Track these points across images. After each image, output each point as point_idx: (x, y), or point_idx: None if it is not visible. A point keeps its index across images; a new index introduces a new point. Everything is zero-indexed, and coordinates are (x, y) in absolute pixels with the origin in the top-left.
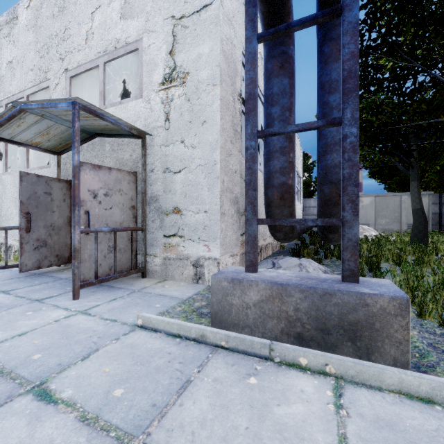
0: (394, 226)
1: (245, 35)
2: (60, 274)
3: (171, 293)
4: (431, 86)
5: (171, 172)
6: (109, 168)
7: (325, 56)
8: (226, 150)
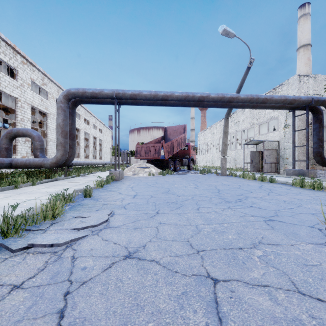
0: None
1: (292, 131)
2: (258, 173)
3: None
4: None
5: (285, 149)
6: (269, 150)
7: None
8: (300, 143)
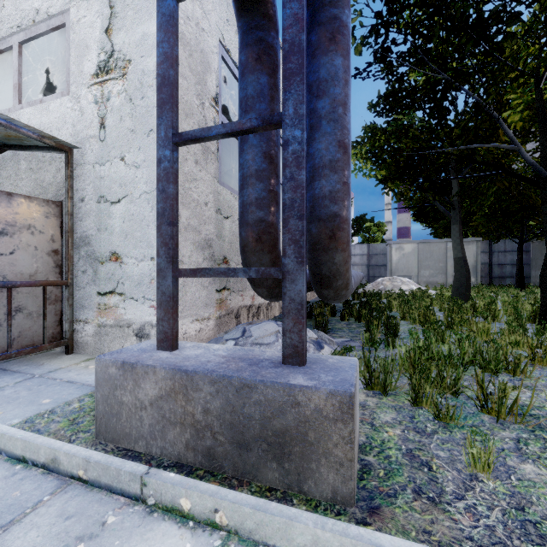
0: (439, 278)
1: None
2: None
3: (87, 379)
4: (474, 112)
5: (107, 202)
6: (8, 194)
7: (312, 47)
8: (185, 173)
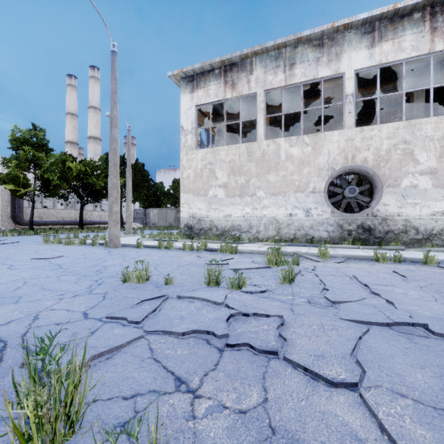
0: (164, 224)
1: None
2: None
3: None
4: None
5: None
6: None
7: None
8: (4, 208)
